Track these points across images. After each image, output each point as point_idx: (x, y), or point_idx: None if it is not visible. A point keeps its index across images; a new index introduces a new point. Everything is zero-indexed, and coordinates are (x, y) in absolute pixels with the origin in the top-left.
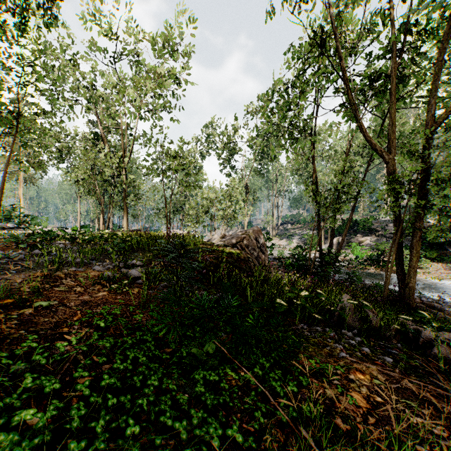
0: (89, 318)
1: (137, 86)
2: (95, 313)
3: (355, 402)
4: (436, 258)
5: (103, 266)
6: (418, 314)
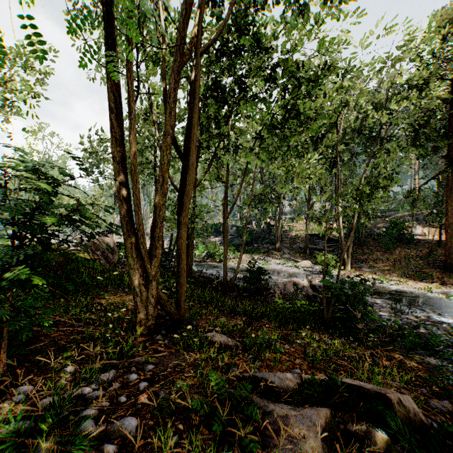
0: None
1: None
2: None
3: (108, 301)
4: (245, 251)
5: None
6: None
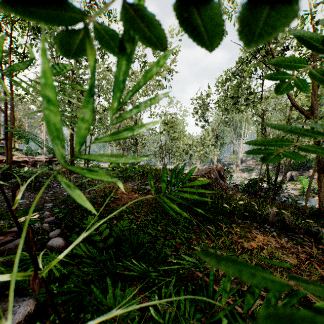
0: (134, 203)
1: None
2: (136, 201)
3: (251, 244)
4: None
5: (132, 184)
6: (321, 221)
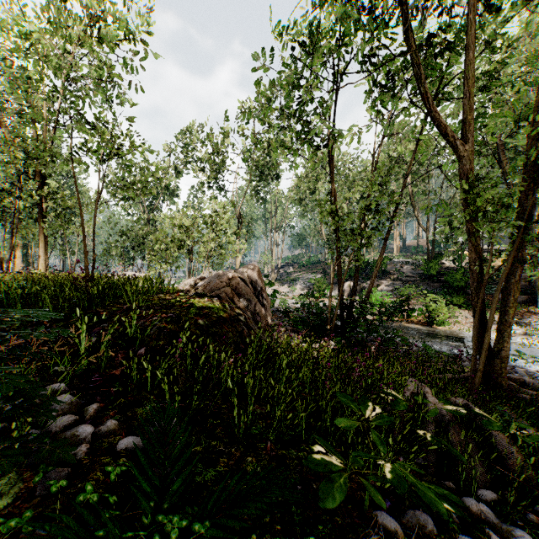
0: None
1: (54, 30)
2: None
3: None
4: (463, 305)
5: None
6: None
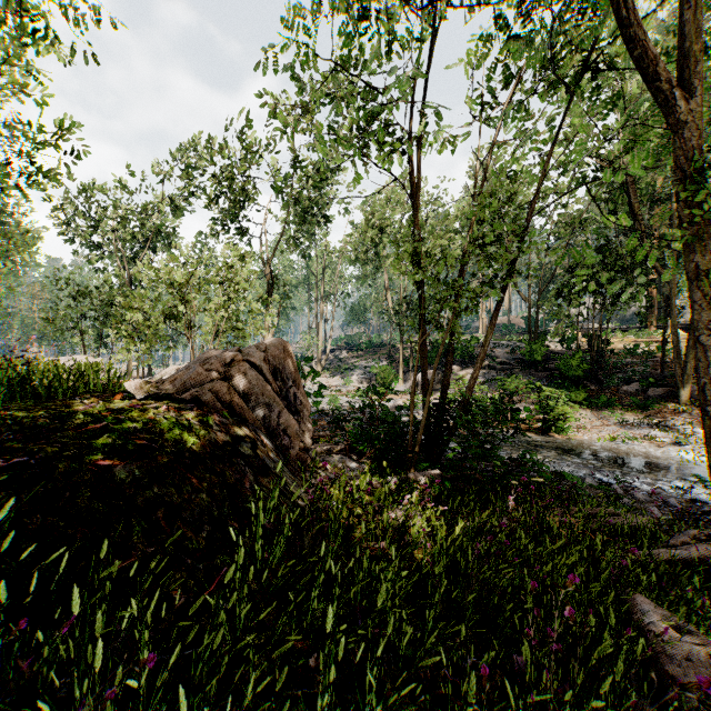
0: None
1: None
2: None
3: None
4: (583, 402)
5: None
6: None
